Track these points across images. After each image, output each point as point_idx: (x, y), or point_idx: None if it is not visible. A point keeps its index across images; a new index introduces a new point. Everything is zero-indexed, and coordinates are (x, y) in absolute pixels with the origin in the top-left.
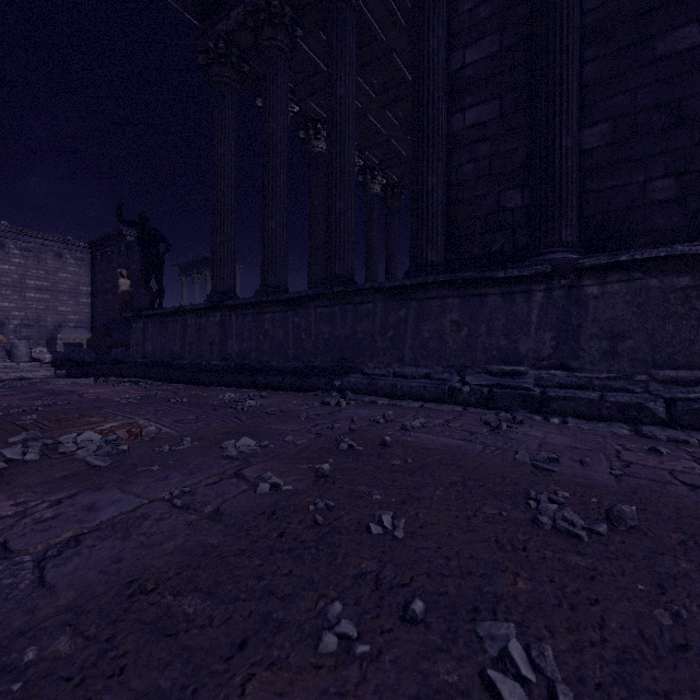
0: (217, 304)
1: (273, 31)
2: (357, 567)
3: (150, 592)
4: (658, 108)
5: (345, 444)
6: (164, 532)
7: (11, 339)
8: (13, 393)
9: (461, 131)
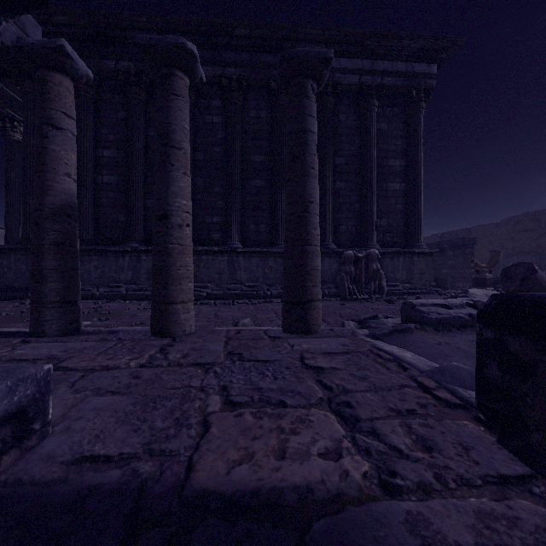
0: None
1: None
2: None
3: None
4: None
5: None
6: None
7: None
8: None
9: (101, 184)
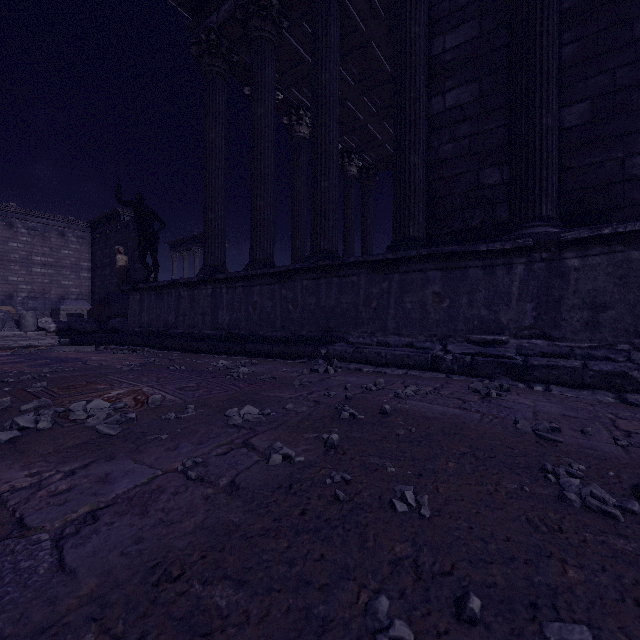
0: (208, 277)
1: (262, 22)
2: (391, 550)
3: (176, 579)
4: (638, 87)
5: (346, 413)
6: (182, 507)
7: (19, 310)
8: (22, 360)
9: (441, 113)
